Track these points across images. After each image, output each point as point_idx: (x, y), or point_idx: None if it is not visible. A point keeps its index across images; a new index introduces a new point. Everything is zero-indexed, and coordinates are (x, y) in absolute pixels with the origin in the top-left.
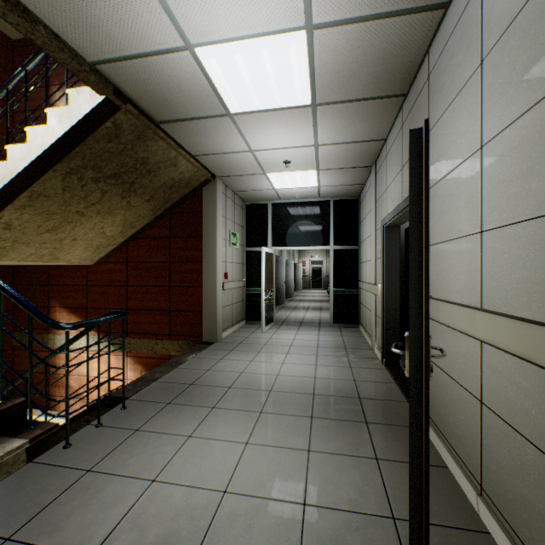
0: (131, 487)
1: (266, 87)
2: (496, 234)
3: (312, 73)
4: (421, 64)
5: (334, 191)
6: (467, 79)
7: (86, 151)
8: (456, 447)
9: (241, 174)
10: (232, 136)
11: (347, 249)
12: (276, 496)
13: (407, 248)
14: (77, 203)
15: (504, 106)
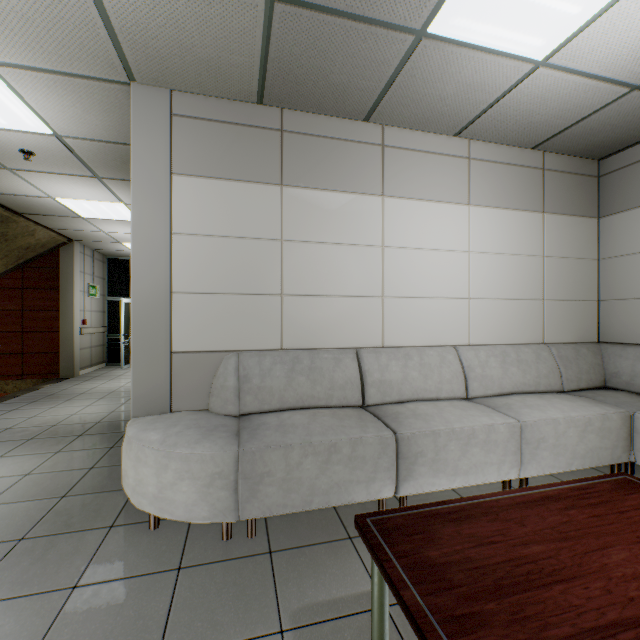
0: (20, 419)
1: (106, 213)
2: None
3: None
4: None
5: None
6: None
7: None
8: None
9: (98, 241)
10: (86, 225)
11: None
12: (100, 412)
13: None
14: None
15: None
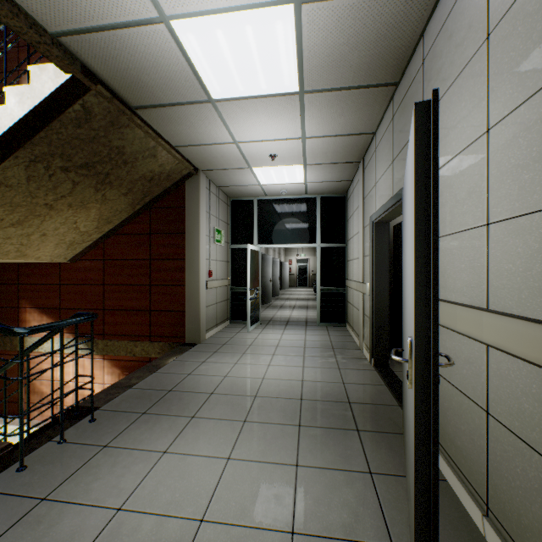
0: (92, 519)
1: (250, 70)
2: (507, 226)
3: (299, 56)
4: (414, 49)
5: (321, 187)
6: (470, 58)
7: (52, 136)
8: (457, 459)
9: (225, 168)
10: (214, 126)
11: (334, 246)
12: (260, 524)
13: (395, 245)
14: (44, 195)
15: (517, 82)
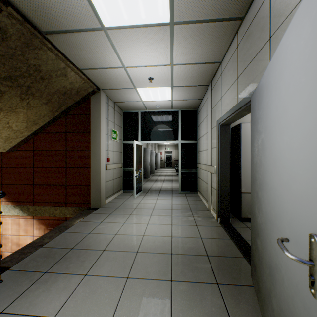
0: None
1: None
2: None
3: None
4: None
5: (182, 104)
6: None
7: None
8: None
9: (118, 88)
10: (108, 52)
11: (190, 142)
12: None
13: (233, 140)
14: None
15: None
